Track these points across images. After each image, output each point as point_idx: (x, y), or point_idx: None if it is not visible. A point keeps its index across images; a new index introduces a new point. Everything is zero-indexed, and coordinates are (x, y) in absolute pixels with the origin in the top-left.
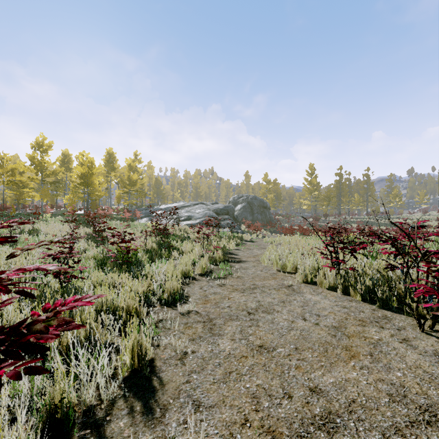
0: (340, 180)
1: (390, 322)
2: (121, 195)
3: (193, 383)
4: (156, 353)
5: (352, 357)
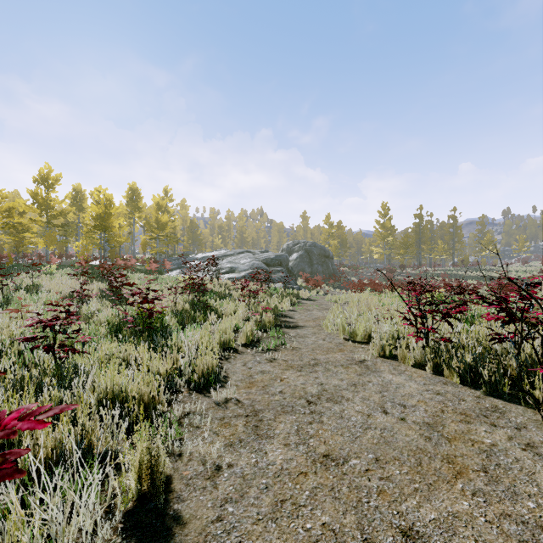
0: (420, 223)
1: (504, 417)
2: (147, 242)
3: (226, 522)
4: (177, 468)
5: (459, 474)
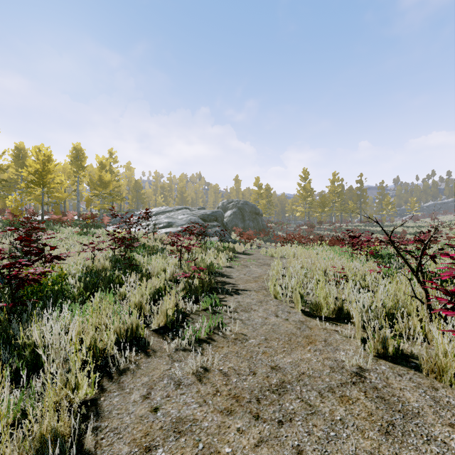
0: (334, 186)
1: None
2: (90, 198)
3: None
4: None
5: None
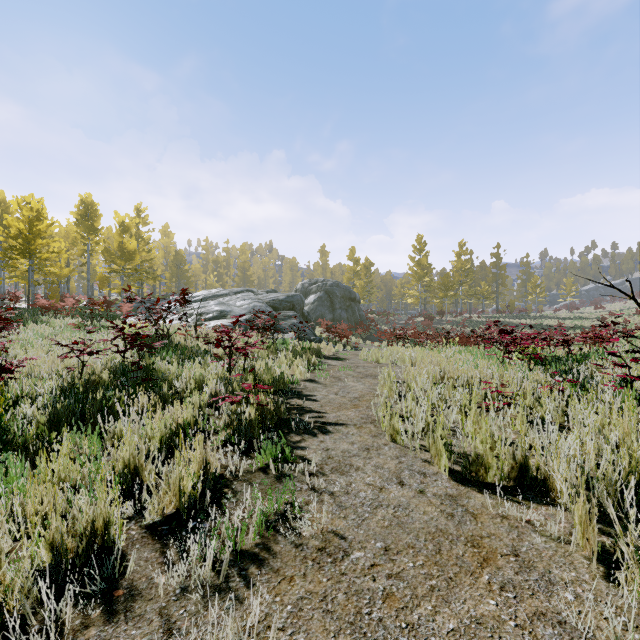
0: (460, 261)
1: None
2: (105, 276)
3: None
4: None
5: None
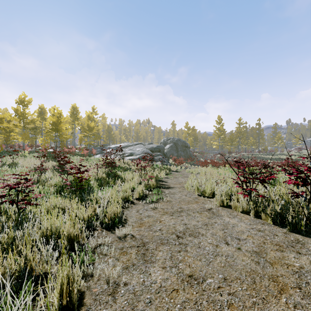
0: (240, 127)
1: (304, 247)
2: (82, 138)
3: None
4: (89, 286)
5: (282, 290)
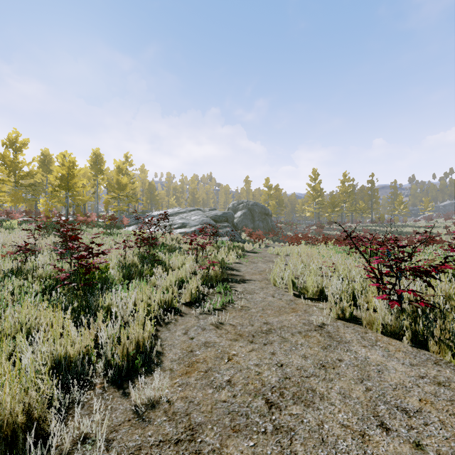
0: (344, 186)
1: None
2: (108, 201)
3: None
4: None
5: None
